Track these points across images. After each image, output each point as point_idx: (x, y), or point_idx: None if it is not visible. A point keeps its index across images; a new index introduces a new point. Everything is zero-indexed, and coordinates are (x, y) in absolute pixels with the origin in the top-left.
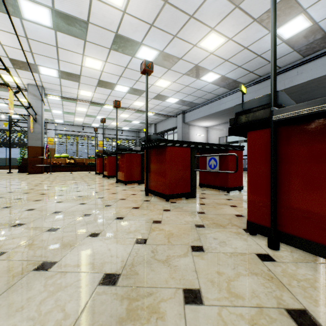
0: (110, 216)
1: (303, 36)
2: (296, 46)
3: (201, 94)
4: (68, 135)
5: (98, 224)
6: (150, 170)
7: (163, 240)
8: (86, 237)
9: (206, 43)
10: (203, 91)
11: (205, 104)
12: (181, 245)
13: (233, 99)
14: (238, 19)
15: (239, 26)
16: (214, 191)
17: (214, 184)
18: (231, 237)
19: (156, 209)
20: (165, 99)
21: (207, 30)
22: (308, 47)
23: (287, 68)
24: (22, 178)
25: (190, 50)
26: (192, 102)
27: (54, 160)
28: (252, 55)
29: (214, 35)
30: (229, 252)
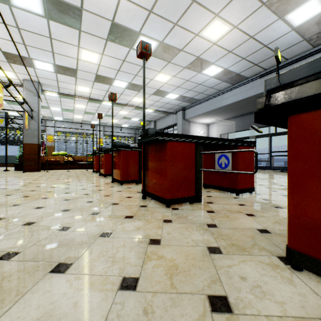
0: (94, 230)
1: (316, 22)
2: (306, 34)
3: (202, 89)
4: (67, 132)
5: (73, 245)
6: (147, 170)
7: (163, 282)
8: (48, 273)
9: (209, 31)
10: (204, 86)
11: (205, 100)
12: (191, 295)
13: (235, 94)
14: (245, 3)
15: (246, 12)
16: (221, 193)
17: (220, 184)
18: (266, 275)
19: (154, 219)
20: (165, 95)
21: (210, 16)
22: (320, 35)
23: (295, 59)
24: (15, 176)
25: (191, 40)
26: (193, 98)
27: (52, 158)
28: (258, 46)
29: (218, 22)
30: (277, 316)
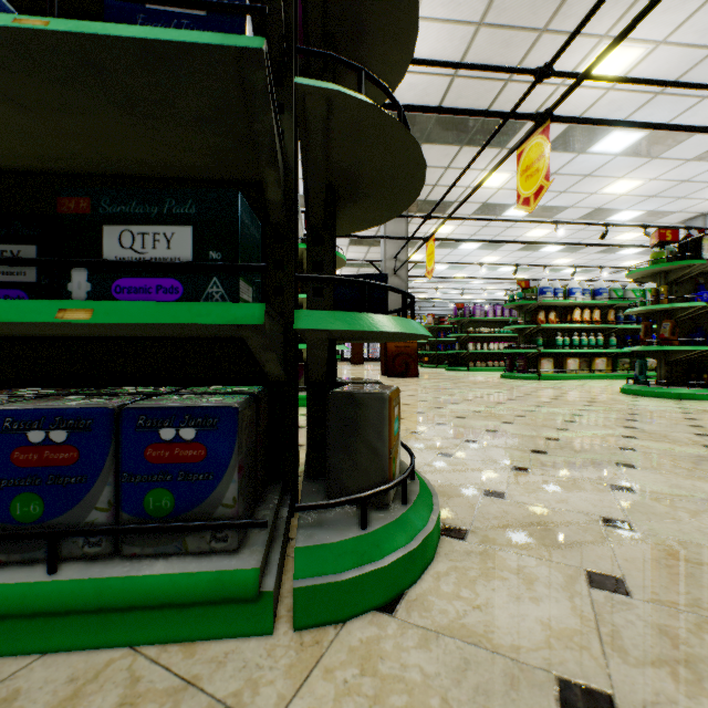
0: None
1: None
2: None
3: None
4: None
5: None
6: None
7: None
8: None
9: None
10: None
11: None
12: None
13: None
14: None
15: None
16: None
17: None
18: None
19: None
20: None
21: None
22: None
23: None
24: None
25: None
26: None
27: None
28: None
29: None
30: None
